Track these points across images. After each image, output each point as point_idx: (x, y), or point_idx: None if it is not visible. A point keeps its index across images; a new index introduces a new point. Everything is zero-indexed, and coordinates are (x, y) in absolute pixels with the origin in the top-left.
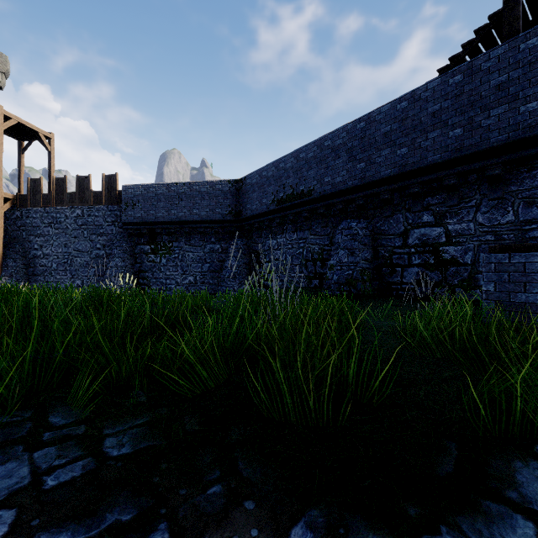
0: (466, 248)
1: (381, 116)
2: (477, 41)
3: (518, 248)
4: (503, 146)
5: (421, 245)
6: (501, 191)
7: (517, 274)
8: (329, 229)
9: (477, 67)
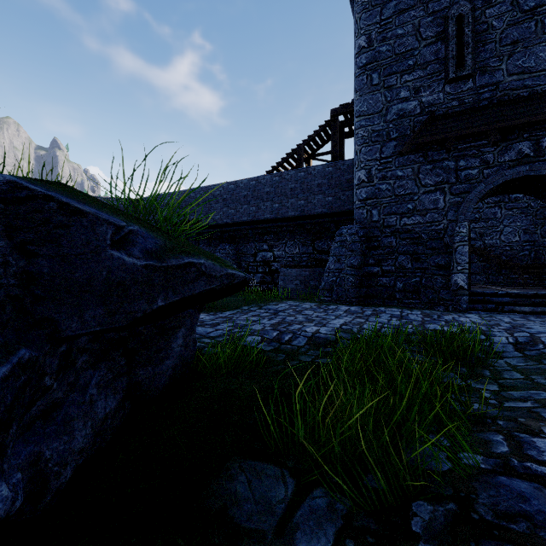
0: (282, 264)
1: (242, 185)
2: (287, 159)
3: (290, 266)
4: (293, 218)
5: (263, 261)
6: (294, 238)
7: (289, 277)
8: (211, 247)
9: (284, 177)
